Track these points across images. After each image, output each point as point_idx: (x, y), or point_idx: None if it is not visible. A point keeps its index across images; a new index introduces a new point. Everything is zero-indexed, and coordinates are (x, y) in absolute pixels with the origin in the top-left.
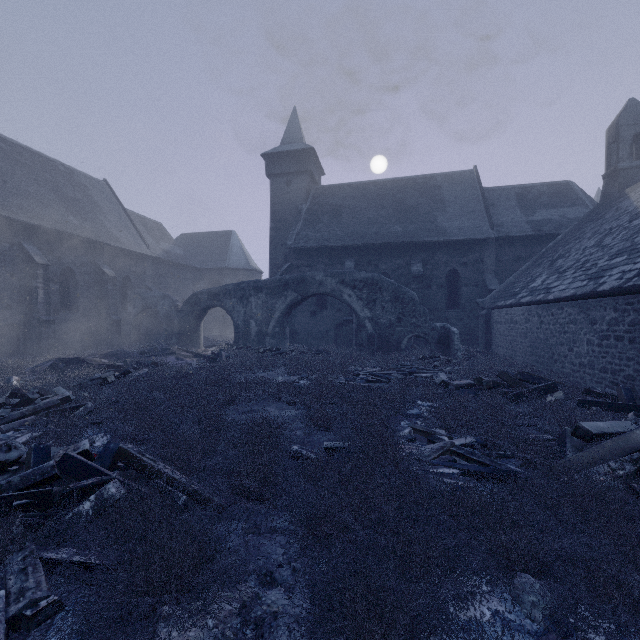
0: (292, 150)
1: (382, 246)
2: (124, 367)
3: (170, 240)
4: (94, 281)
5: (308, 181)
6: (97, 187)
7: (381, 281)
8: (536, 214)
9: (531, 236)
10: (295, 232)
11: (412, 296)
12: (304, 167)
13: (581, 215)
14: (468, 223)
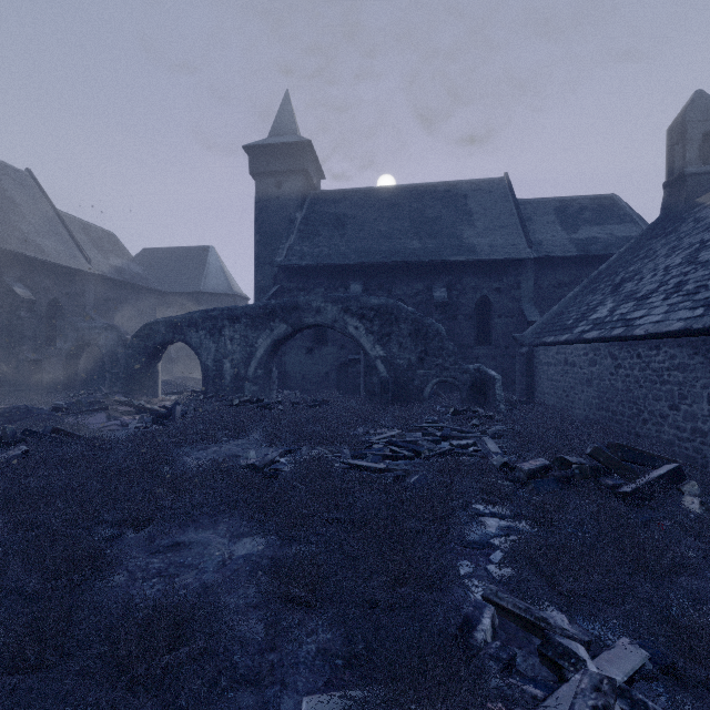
0: (283, 143)
1: (397, 266)
2: (2, 439)
3: (125, 255)
4: (0, 305)
5: (304, 184)
6: (14, 178)
7: (398, 309)
8: (580, 231)
9: (576, 257)
10: (286, 246)
11: (438, 329)
12: (298, 165)
13: (632, 234)
14: (501, 240)
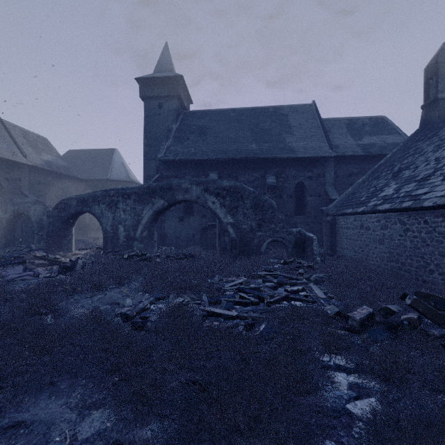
0: (163, 76)
1: (241, 161)
2: None
3: (54, 153)
4: None
5: (178, 105)
6: None
7: (243, 189)
8: (363, 139)
9: (361, 156)
10: (165, 147)
11: (271, 203)
12: (174, 92)
13: (397, 141)
14: (312, 144)
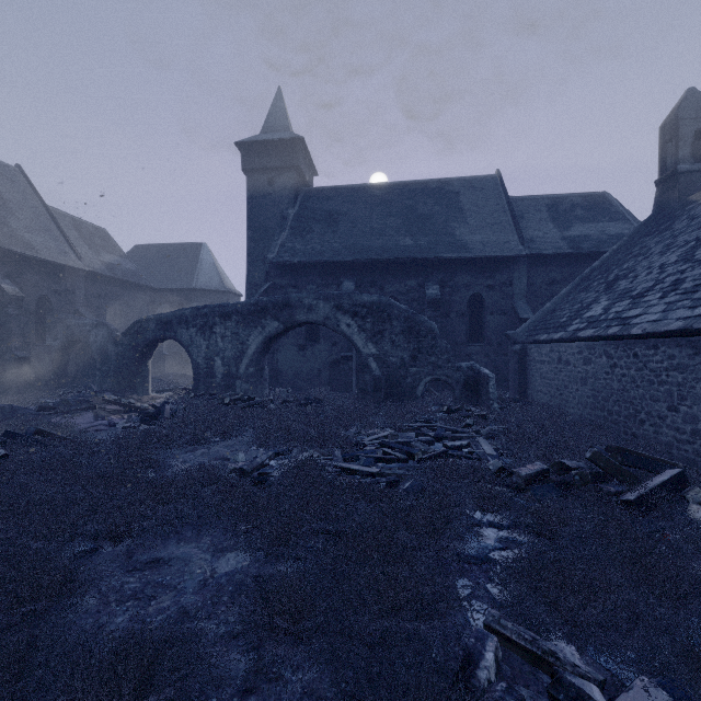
0: (275, 139)
1: (389, 263)
2: None
3: (117, 251)
4: None
5: (296, 180)
6: (3, 173)
7: (390, 307)
8: (572, 229)
9: (568, 254)
10: (278, 243)
11: (431, 327)
12: (291, 162)
13: (623, 231)
14: (494, 237)
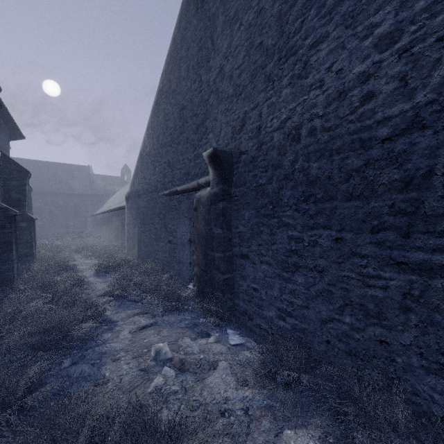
0: None
1: (46, 192)
2: None
3: None
4: None
5: None
6: None
7: (44, 207)
8: (107, 187)
9: (104, 195)
10: None
11: (57, 213)
12: None
13: None
14: (83, 188)
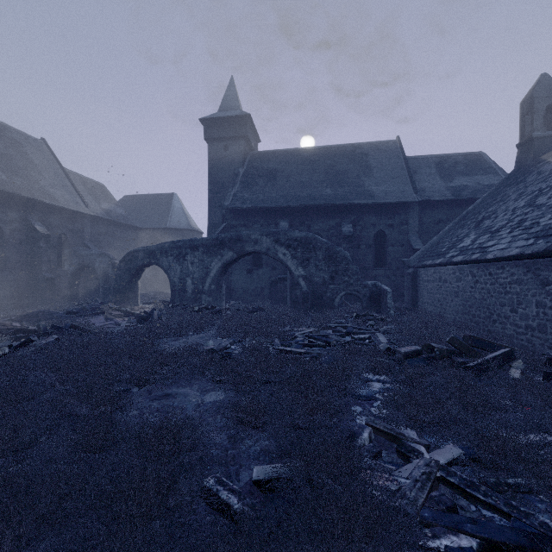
0: (229, 116)
1: (314, 208)
2: (37, 331)
3: (112, 200)
4: (25, 238)
5: (245, 146)
6: (33, 145)
7: (315, 240)
8: (454, 181)
9: (450, 200)
10: (232, 193)
11: (345, 255)
12: (241, 133)
13: (494, 182)
14: (394, 188)
